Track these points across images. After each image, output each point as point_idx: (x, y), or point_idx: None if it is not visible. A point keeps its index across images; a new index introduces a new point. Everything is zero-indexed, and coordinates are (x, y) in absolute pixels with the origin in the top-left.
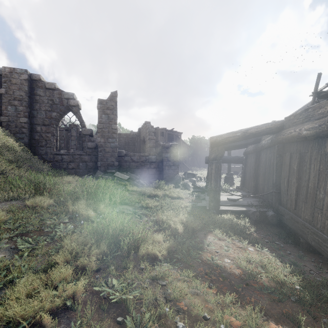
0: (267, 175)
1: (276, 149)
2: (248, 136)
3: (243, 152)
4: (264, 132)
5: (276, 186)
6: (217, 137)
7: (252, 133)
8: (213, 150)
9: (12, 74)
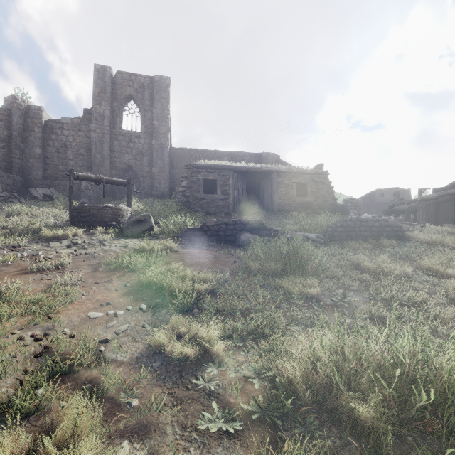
0: (446, 215)
1: (454, 202)
2: (439, 196)
3: (379, 208)
4: (448, 194)
5: (454, 219)
6: (423, 197)
7: (442, 195)
8: (420, 203)
9: (267, 157)
